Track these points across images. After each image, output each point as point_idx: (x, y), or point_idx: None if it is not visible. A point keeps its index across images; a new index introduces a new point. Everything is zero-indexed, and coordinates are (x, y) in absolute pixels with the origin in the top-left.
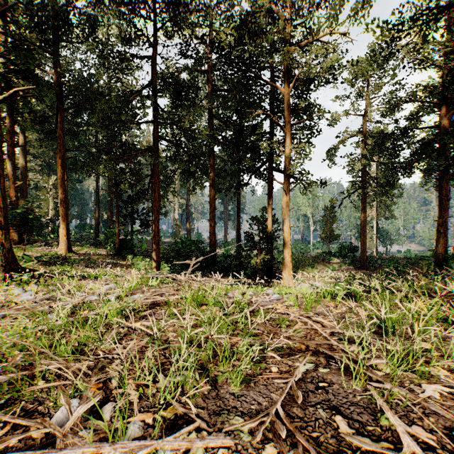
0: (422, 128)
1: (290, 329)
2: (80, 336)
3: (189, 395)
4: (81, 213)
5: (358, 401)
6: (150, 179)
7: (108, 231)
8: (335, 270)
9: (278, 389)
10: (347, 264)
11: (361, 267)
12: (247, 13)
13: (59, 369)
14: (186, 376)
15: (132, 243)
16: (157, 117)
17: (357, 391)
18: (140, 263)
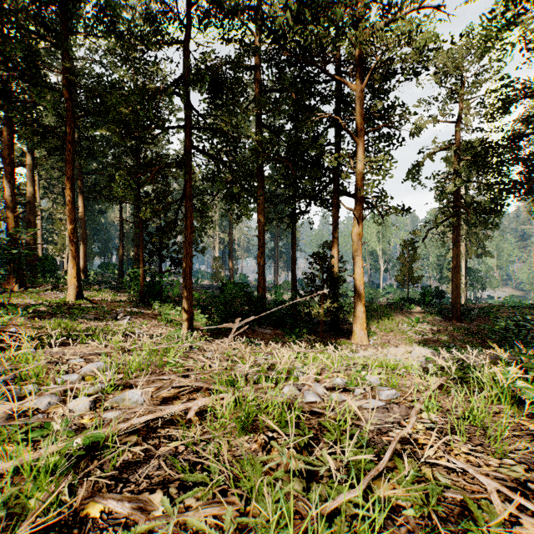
0: None
1: None
2: None
3: None
4: (105, 250)
5: None
6: (181, 203)
7: (132, 272)
8: (419, 322)
9: None
10: (433, 314)
11: (453, 318)
12: None
13: None
14: None
15: (160, 287)
16: (189, 119)
17: None
18: (168, 313)
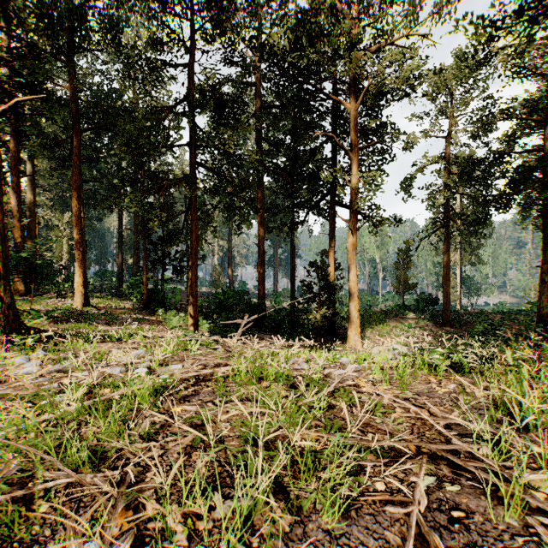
0: (521, 152)
1: (387, 418)
2: (100, 428)
3: (262, 533)
4: (101, 257)
5: (521, 547)
6: (186, 215)
7: (133, 279)
8: (411, 328)
9: (393, 521)
10: (426, 320)
11: (444, 323)
12: (304, 11)
13: (71, 483)
14: (256, 501)
15: (163, 294)
16: (195, 139)
17: (514, 528)
18: (173, 319)
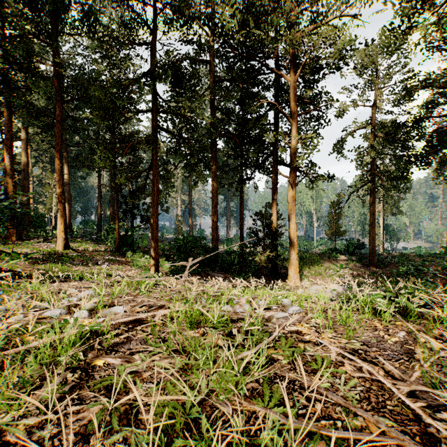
0: (439, 116)
1: (336, 379)
2: None
3: None
4: (86, 209)
5: None
6: (149, 171)
7: (109, 227)
8: (342, 268)
9: None
10: (355, 261)
11: (370, 264)
12: None
13: None
14: None
15: (132, 239)
16: (156, 105)
17: None
18: (139, 260)
